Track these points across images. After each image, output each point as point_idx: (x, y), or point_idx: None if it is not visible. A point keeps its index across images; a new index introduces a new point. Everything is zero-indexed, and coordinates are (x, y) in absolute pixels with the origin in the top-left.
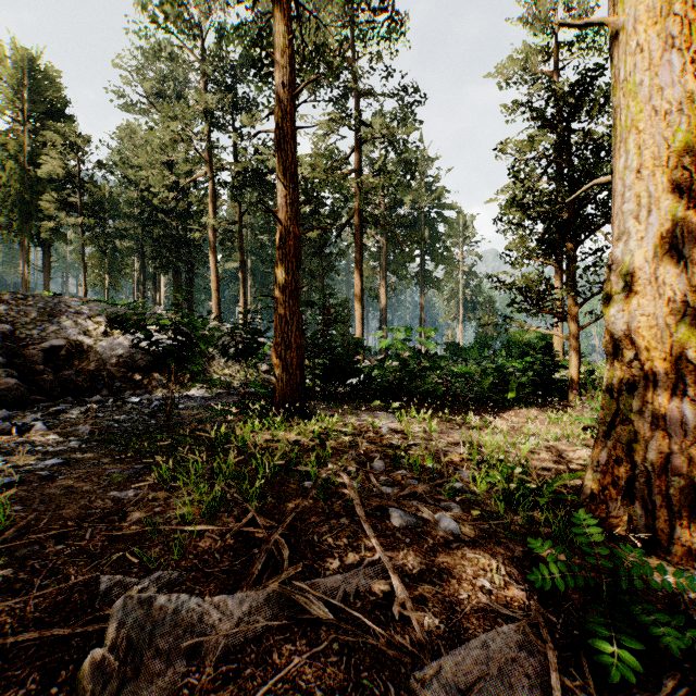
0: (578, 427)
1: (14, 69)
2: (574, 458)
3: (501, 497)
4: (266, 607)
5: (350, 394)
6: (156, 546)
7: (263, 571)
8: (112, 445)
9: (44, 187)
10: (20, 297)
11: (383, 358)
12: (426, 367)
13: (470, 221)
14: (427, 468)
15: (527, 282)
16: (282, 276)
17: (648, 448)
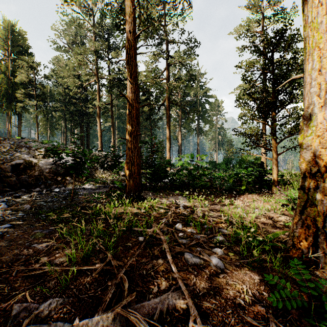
0: (278, 204)
1: (4, 30)
2: (278, 221)
3: (245, 246)
4: (113, 325)
5: (164, 187)
6: (52, 280)
7: (113, 296)
8: (40, 215)
9: (18, 87)
10: (2, 139)
11: (180, 169)
12: (202, 174)
13: (221, 103)
14: (204, 228)
15: (252, 131)
16: (129, 128)
17: (325, 220)
